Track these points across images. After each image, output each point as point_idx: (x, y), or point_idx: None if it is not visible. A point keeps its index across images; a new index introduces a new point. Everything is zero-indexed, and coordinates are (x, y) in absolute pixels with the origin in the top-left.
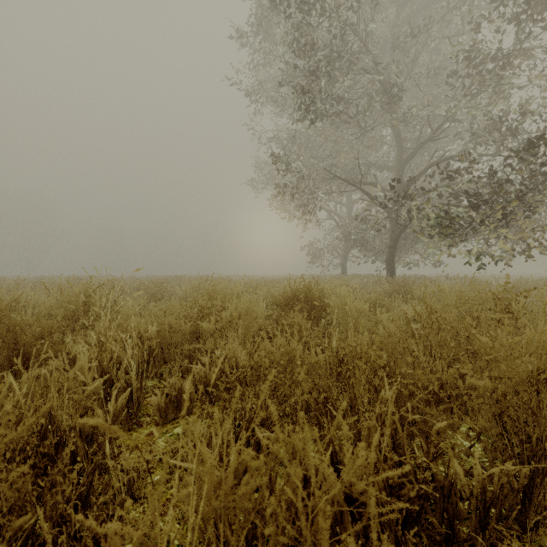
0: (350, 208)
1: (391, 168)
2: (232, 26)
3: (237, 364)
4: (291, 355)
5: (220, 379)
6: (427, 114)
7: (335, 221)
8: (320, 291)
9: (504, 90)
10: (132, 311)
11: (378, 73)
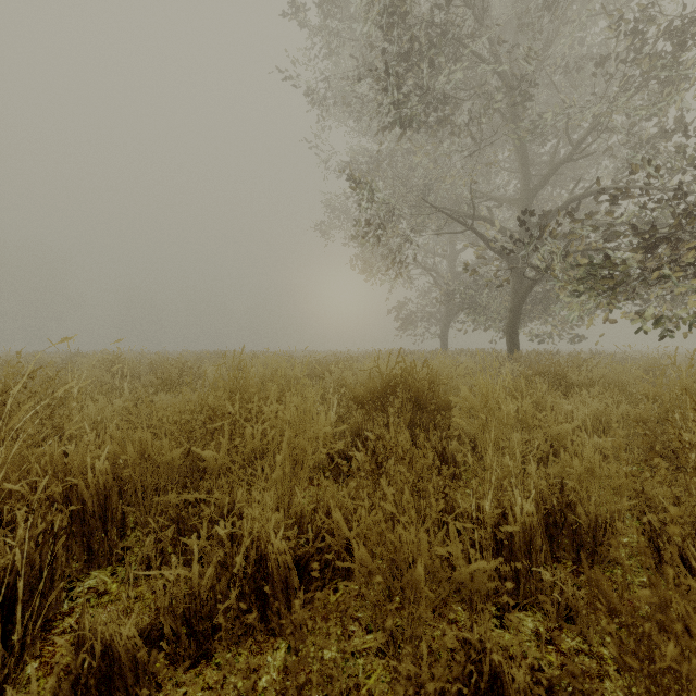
0: (453, 261)
1: (514, 202)
2: (292, 4)
3: (267, 556)
4: (398, 555)
5: (225, 593)
6: (567, 124)
7: (433, 278)
8: (430, 377)
9: (692, 75)
10: (107, 412)
11: (499, 62)
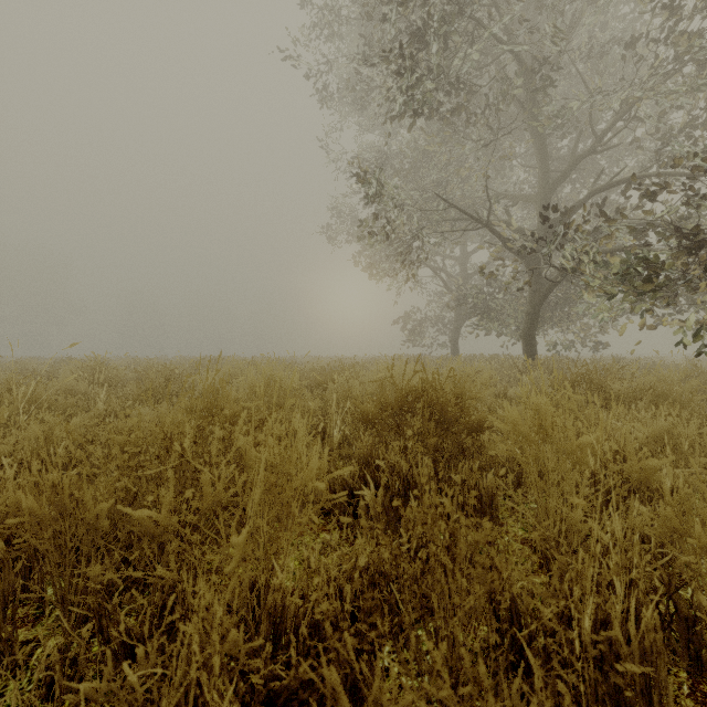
0: (464, 262)
1: (531, 198)
2: None
3: None
4: None
5: None
6: (590, 112)
7: (443, 280)
8: (456, 390)
9: None
10: (57, 433)
11: (518, 43)
